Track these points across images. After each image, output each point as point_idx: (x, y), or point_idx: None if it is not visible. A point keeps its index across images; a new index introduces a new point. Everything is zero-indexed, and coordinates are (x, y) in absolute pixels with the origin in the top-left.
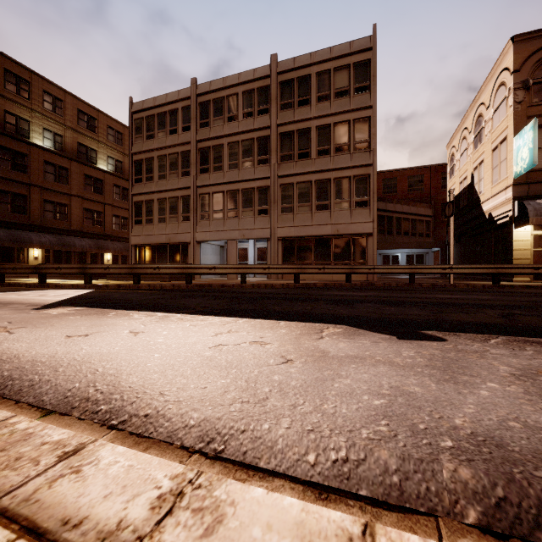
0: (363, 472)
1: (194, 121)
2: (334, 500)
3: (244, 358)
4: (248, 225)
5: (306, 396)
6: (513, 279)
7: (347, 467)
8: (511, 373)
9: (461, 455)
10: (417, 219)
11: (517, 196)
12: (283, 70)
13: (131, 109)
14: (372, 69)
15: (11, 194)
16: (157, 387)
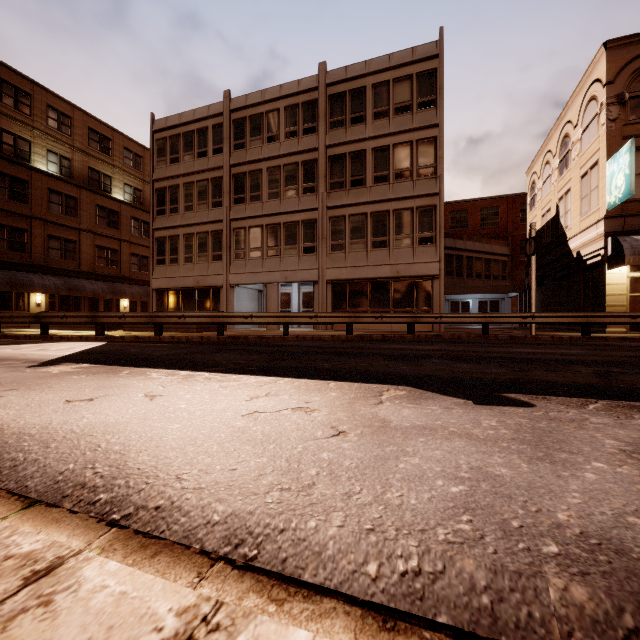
0: (442, 589)
1: (227, 142)
2: (404, 631)
3: (285, 430)
4: (291, 266)
5: (364, 481)
6: (606, 329)
7: (420, 582)
8: (621, 449)
9: (571, 565)
10: (492, 259)
11: (610, 232)
12: (333, 81)
13: (152, 128)
14: (438, 80)
15: (8, 228)
16: (173, 469)
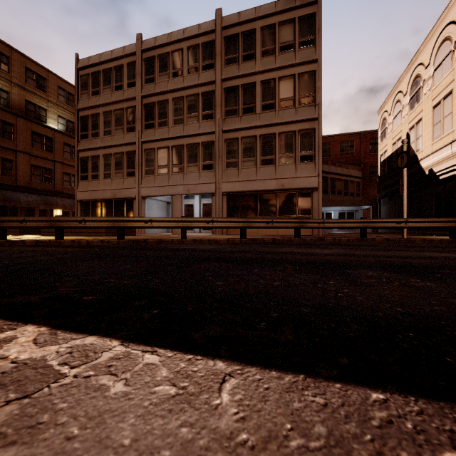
0: None
1: (139, 77)
2: None
3: None
4: (193, 180)
5: None
6: None
7: None
8: None
9: None
10: (349, 180)
11: None
12: (227, 25)
13: (77, 65)
14: (317, 22)
15: None
16: None
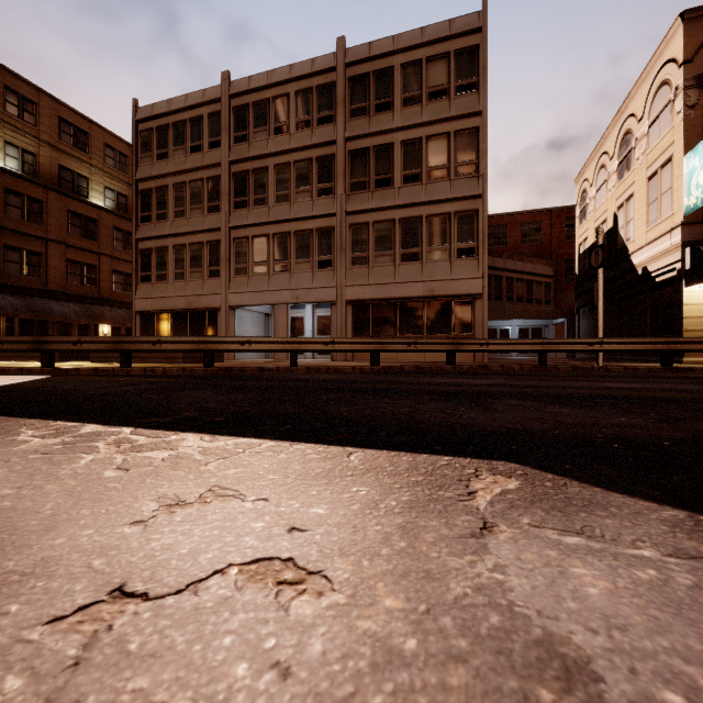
0: None
1: (226, 133)
2: None
3: None
4: (304, 283)
5: None
6: (683, 359)
7: None
8: None
9: None
10: (534, 280)
11: (688, 241)
12: (353, 60)
13: (135, 116)
14: (481, 58)
15: None
16: None
